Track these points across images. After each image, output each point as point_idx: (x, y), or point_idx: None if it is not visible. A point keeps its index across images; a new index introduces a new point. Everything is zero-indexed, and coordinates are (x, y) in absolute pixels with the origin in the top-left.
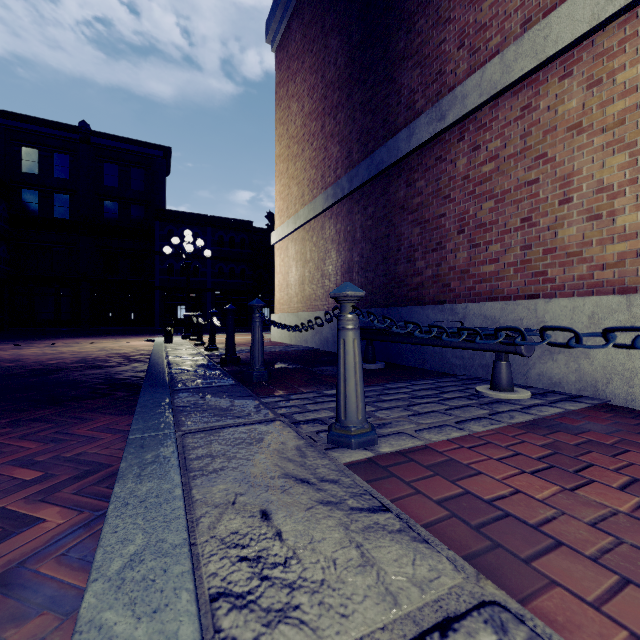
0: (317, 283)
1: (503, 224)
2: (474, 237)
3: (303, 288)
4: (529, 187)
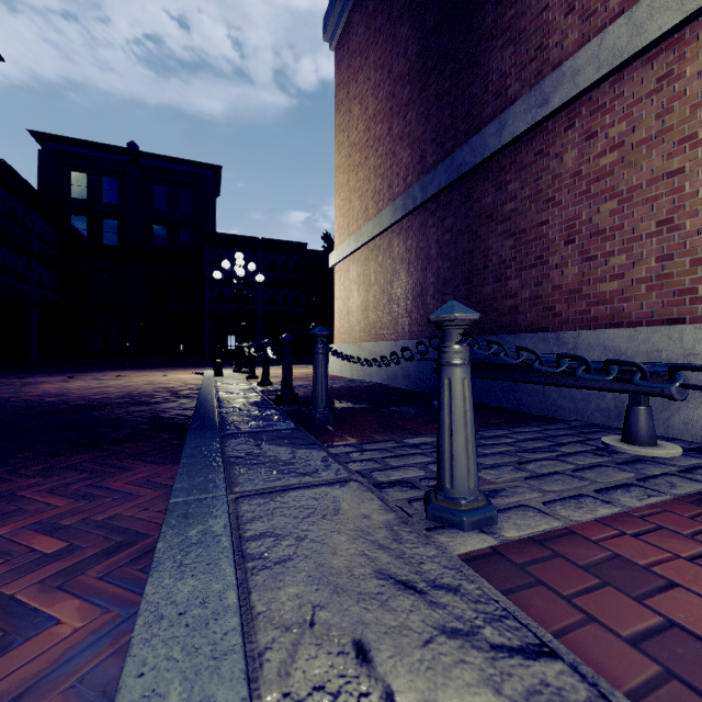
0: (383, 309)
1: (630, 229)
2: (588, 248)
3: (366, 315)
4: (669, 180)
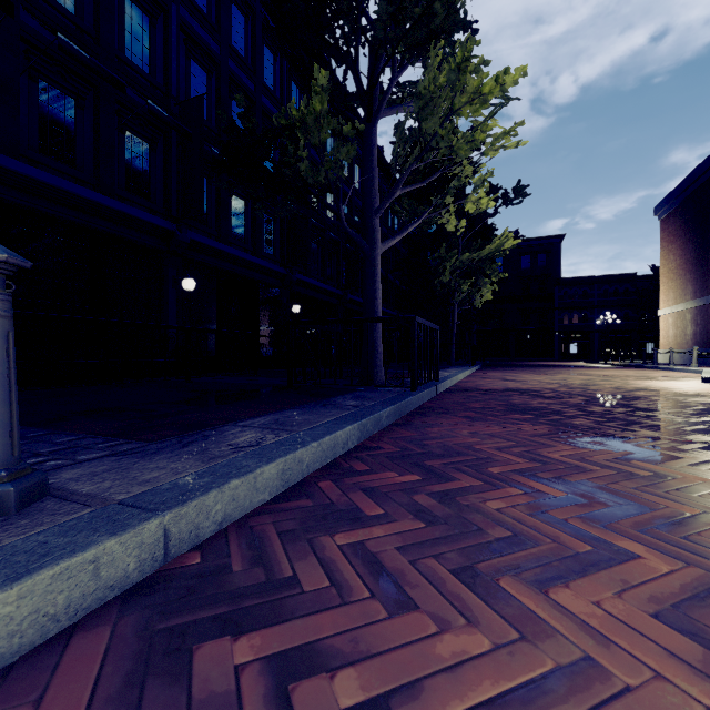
0: (682, 337)
1: None
2: None
3: (676, 339)
4: None
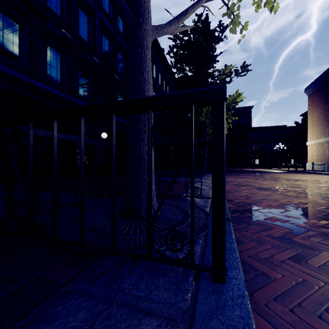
0: (322, 156)
1: None
2: None
3: (318, 157)
4: None
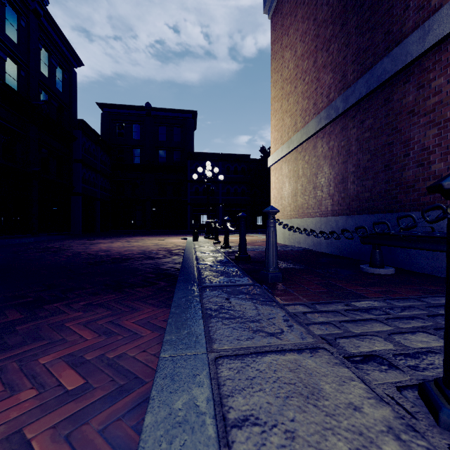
0: (309, 194)
1: None
2: None
3: (295, 199)
4: None
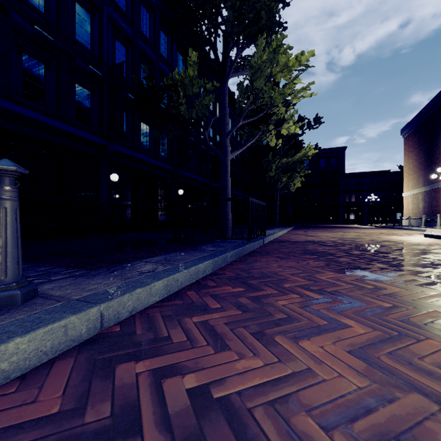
0: (417, 210)
1: None
2: None
3: (413, 210)
4: None
